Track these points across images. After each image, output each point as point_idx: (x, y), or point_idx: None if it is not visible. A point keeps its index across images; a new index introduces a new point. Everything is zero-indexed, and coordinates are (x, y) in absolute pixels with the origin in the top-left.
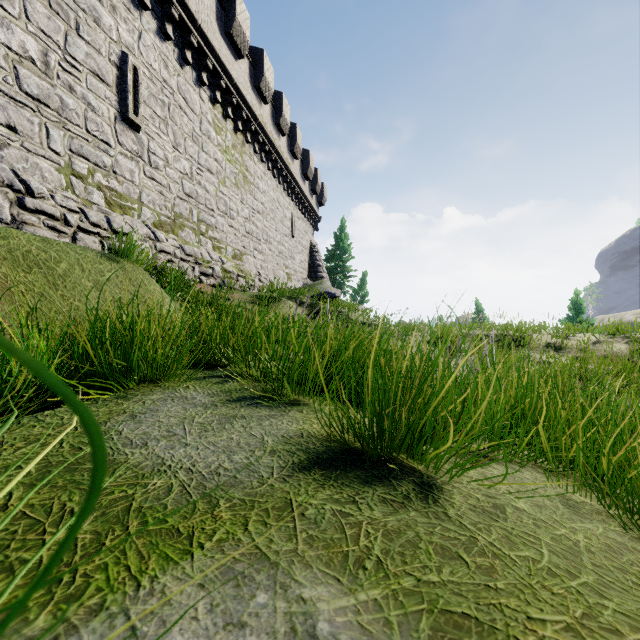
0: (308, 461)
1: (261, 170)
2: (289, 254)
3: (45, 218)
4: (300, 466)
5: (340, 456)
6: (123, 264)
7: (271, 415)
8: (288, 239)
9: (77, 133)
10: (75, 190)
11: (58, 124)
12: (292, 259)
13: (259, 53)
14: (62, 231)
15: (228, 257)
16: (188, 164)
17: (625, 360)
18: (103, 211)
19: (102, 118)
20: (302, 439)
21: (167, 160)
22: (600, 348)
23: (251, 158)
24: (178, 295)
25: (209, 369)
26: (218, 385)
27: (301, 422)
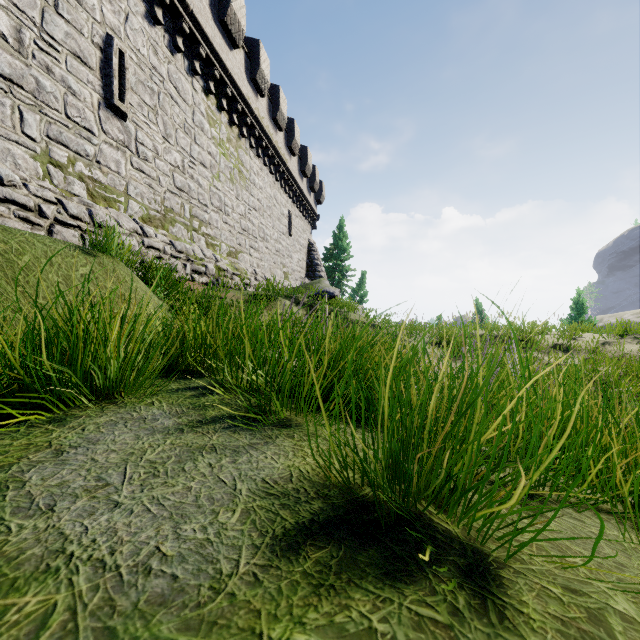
0: (296, 530)
1: (257, 166)
2: (286, 253)
3: (16, 208)
4: (284, 542)
5: (343, 516)
6: (101, 258)
7: (252, 444)
8: (285, 237)
9: (55, 118)
10: (53, 180)
11: (33, 107)
12: (290, 258)
13: (255, 44)
14: (36, 223)
15: (222, 255)
16: (180, 156)
17: (638, 362)
18: (85, 203)
19: (84, 103)
20: (290, 484)
21: (157, 151)
22: (610, 349)
23: (247, 153)
24: (165, 293)
25: (187, 378)
26: (192, 399)
27: (291, 454)
